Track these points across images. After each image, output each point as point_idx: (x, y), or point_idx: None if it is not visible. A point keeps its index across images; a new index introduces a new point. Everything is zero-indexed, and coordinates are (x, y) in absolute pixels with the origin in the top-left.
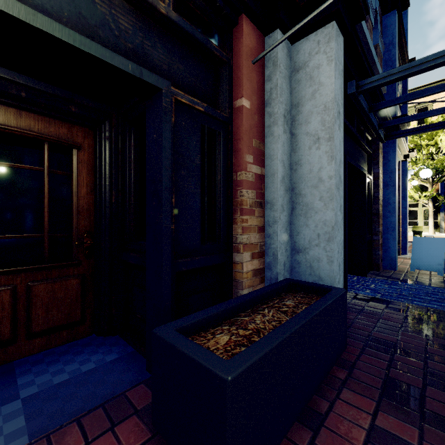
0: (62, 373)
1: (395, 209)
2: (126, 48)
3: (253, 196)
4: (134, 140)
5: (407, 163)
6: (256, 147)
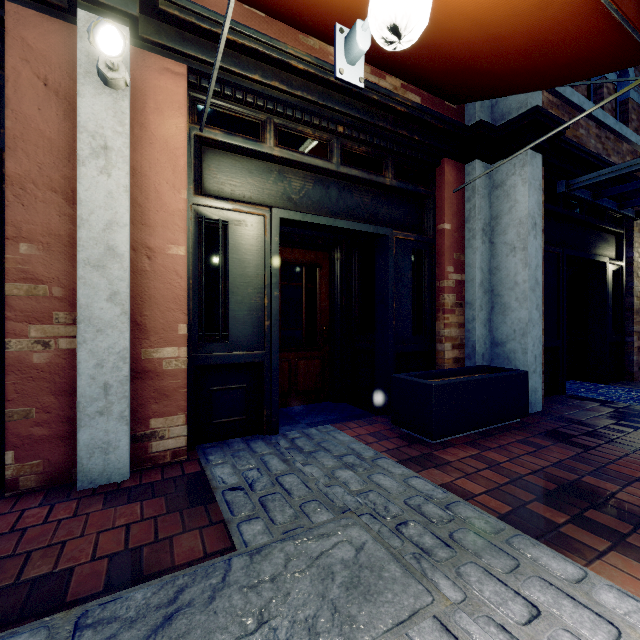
0: (318, 417)
1: None
2: (368, 214)
3: (453, 299)
4: (358, 259)
5: None
6: (457, 259)
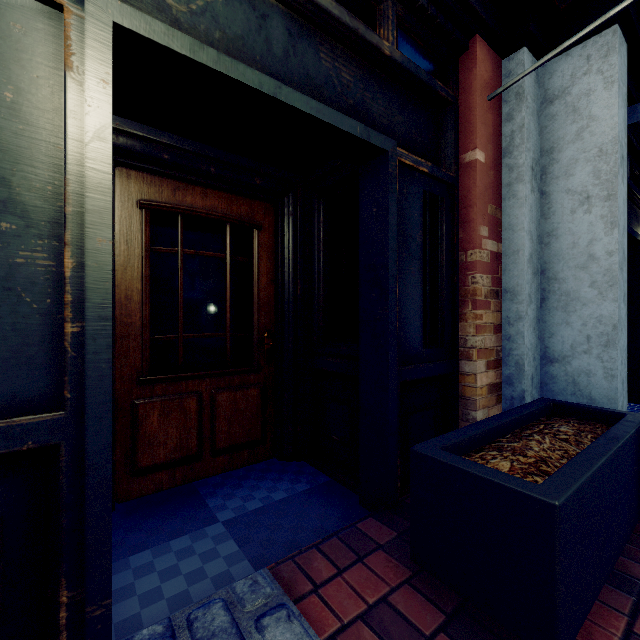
0: (252, 499)
1: None
2: (348, 105)
3: (488, 283)
4: (324, 215)
5: None
6: (492, 215)
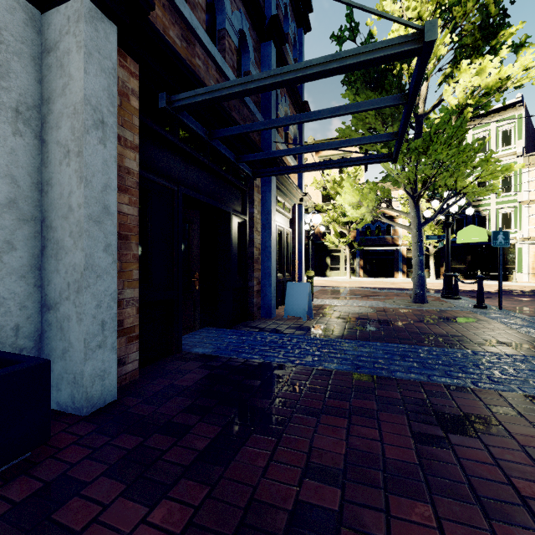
0: None
1: (271, 253)
2: None
3: None
4: None
5: (302, 207)
6: None
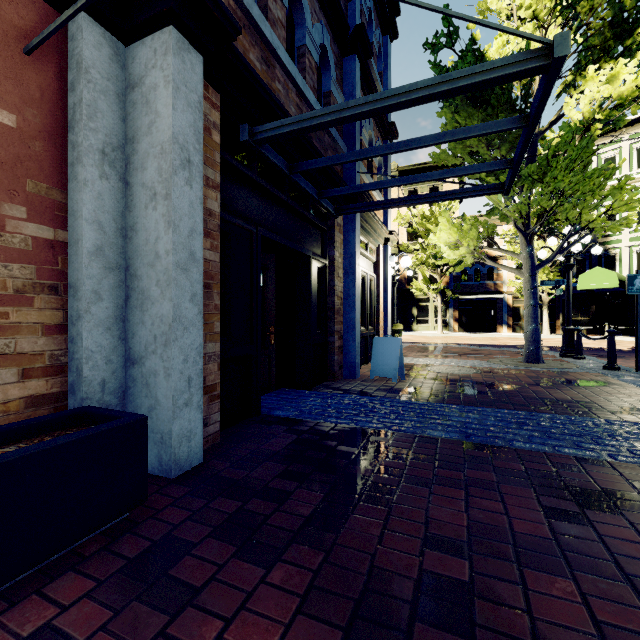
0: None
1: (355, 303)
2: None
3: (28, 274)
4: None
5: (388, 248)
6: (40, 194)
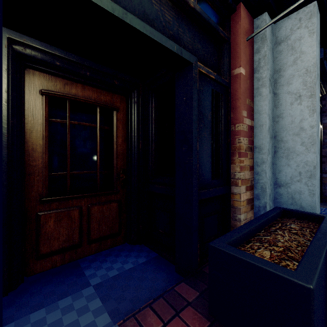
0: (112, 269)
1: None
2: (169, 34)
3: (246, 142)
4: (155, 103)
5: None
6: (248, 105)
